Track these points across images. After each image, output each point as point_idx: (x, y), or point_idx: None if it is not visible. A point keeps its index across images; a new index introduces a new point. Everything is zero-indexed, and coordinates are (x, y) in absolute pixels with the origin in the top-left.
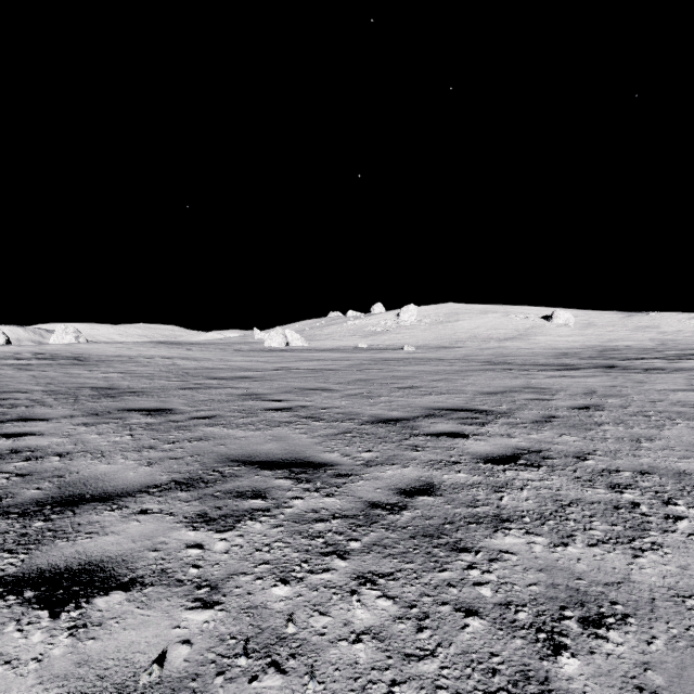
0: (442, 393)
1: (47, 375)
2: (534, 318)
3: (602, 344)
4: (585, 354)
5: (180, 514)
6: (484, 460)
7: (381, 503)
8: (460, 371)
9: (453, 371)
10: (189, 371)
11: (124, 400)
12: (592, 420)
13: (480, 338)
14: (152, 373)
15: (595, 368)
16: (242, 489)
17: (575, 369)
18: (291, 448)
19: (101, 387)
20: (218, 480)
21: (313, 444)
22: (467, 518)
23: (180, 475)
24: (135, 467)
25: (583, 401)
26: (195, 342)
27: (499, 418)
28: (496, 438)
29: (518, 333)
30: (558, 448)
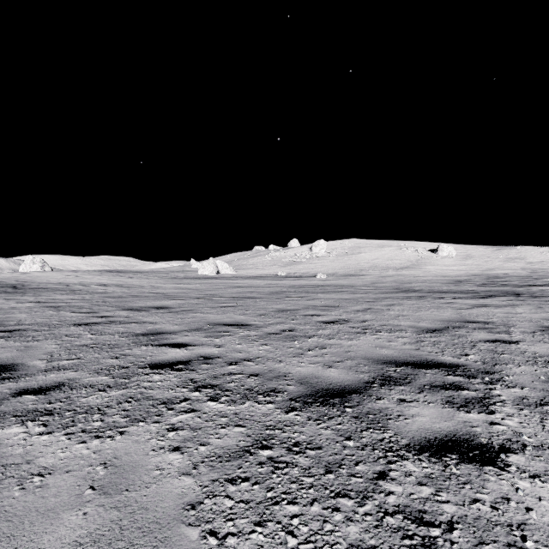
0: (377, 330)
1: None
2: (422, 251)
3: (483, 272)
4: (475, 281)
5: None
6: None
7: None
8: (378, 299)
9: (372, 299)
10: (110, 300)
11: None
12: None
13: (380, 268)
14: (69, 302)
15: (504, 295)
16: None
17: (486, 296)
18: (114, 545)
19: None
20: None
21: (182, 509)
22: None
23: None
24: None
25: None
26: (140, 270)
27: (492, 385)
28: None
29: (411, 263)
30: None
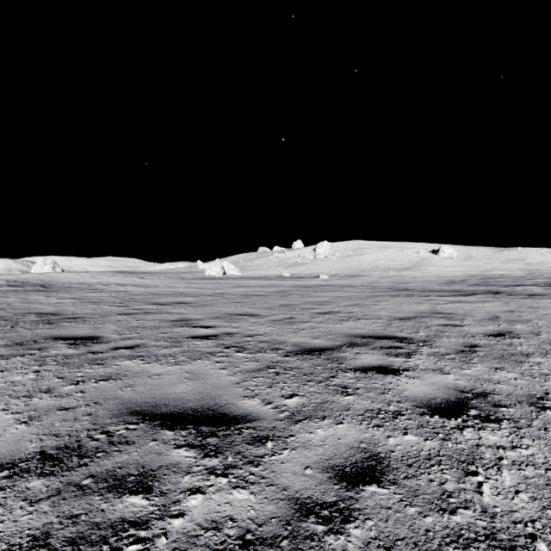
0: (359, 318)
1: (5, 301)
2: (424, 252)
3: (481, 273)
4: (469, 281)
5: (6, 537)
6: (428, 409)
7: (313, 503)
8: (370, 296)
9: (364, 296)
10: (135, 297)
11: (59, 327)
12: (515, 349)
13: (382, 268)
14: (101, 299)
15: (485, 293)
16: (124, 471)
17: (468, 294)
18: (206, 391)
19: (47, 313)
20: (99, 452)
21: (232, 384)
22: (450, 545)
23: (55, 441)
24: (6, 426)
25: (494, 327)
26: (149, 271)
27: (422, 347)
28: (429, 375)
29: (412, 264)
30: (504, 389)
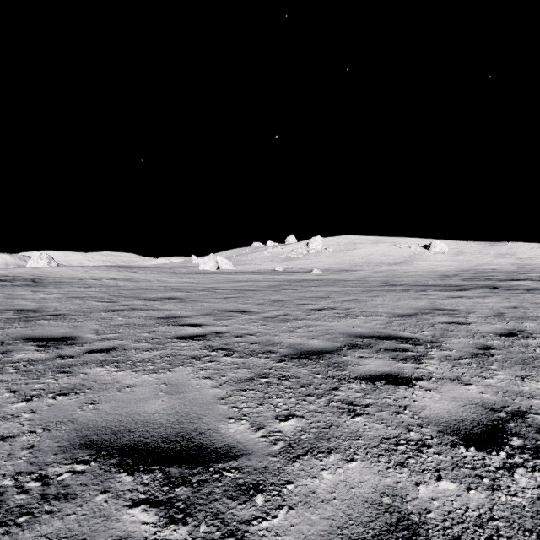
0: (357, 315)
1: None
2: (415, 247)
3: (473, 267)
4: (462, 275)
5: None
6: (459, 437)
7: None
8: (365, 291)
9: (360, 291)
10: (124, 292)
11: (35, 325)
12: (535, 352)
13: (374, 263)
14: (89, 294)
15: (482, 288)
16: None
17: (465, 289)
18: (183, 410)
19: (27, 309)
20: (23, 514)
21: (216, 399)
22: None
23: None
24: None
25: (502, 325)
26: (143, 266)
27: (430, 349)
28: (447, 385)
29: (404, 259)
30: None
